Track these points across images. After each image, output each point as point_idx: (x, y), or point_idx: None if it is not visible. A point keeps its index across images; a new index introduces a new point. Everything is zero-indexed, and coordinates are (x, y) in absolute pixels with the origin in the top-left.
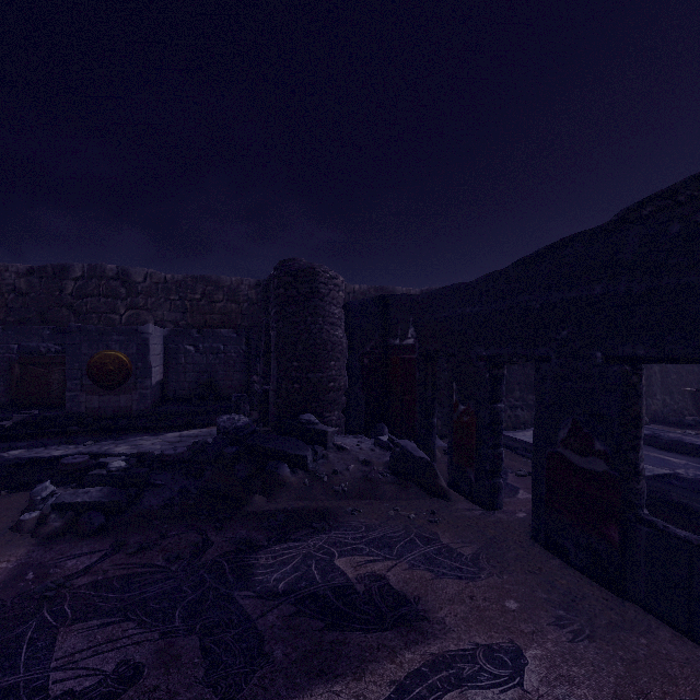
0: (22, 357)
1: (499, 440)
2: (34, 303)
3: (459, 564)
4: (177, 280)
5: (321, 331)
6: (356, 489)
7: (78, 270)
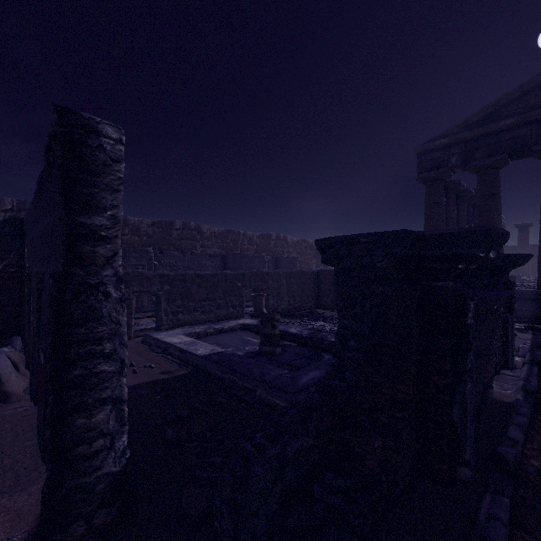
0: None
1: None
2: None
3: None
4: None
5: None
6: None
7: None
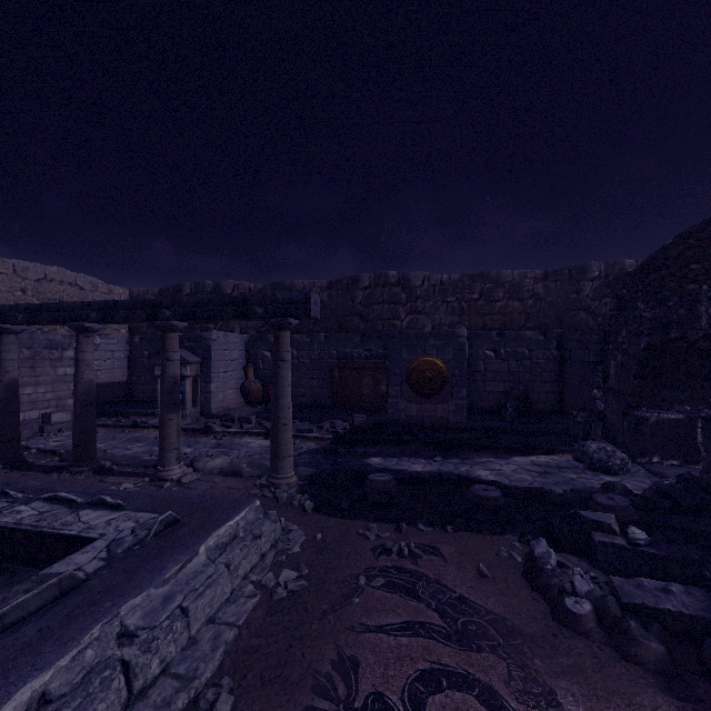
0: (340, 362)
1: None
2: (333, 313)
3: None
4: (453, 280)
5: None
6: None
7: (366, 280)
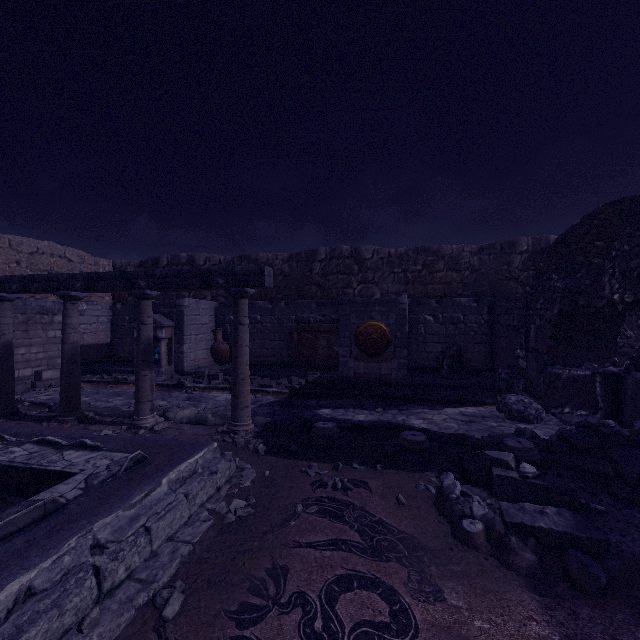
0: (298, 325)
1: None
2: (293, 283)
3: None
4: (400, 253)
5: None
6: None
7: (322, 253)
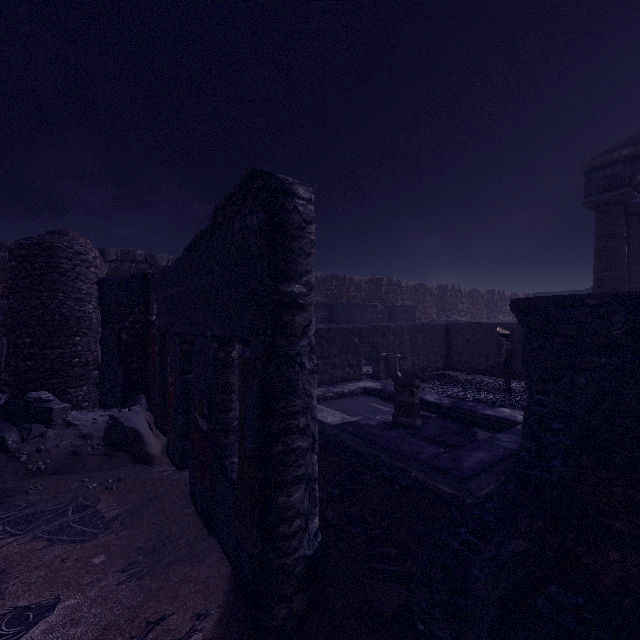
0: None
1: (190, 406)
2: None
3: (89, 528)
4: None
5: (61, 307)
6: (55, 465)
7: None
